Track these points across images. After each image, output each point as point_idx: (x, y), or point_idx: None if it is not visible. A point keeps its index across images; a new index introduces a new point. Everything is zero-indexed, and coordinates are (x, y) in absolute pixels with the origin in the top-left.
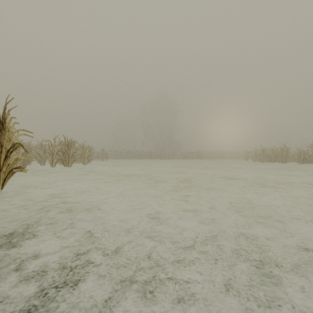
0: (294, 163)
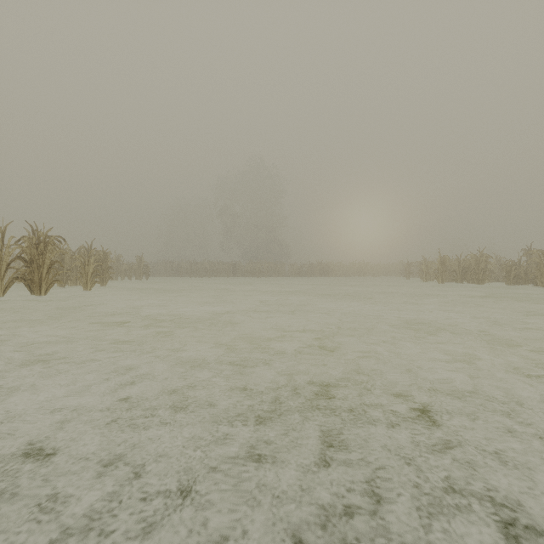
0: (492, 283)
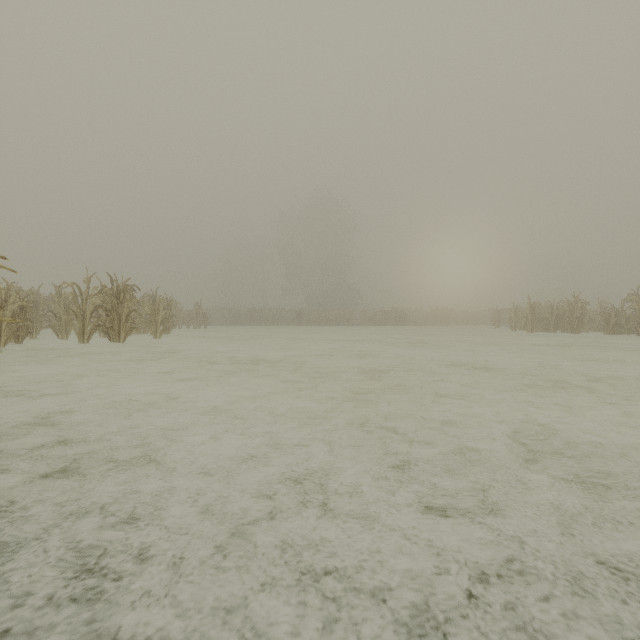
0: (594, 333)
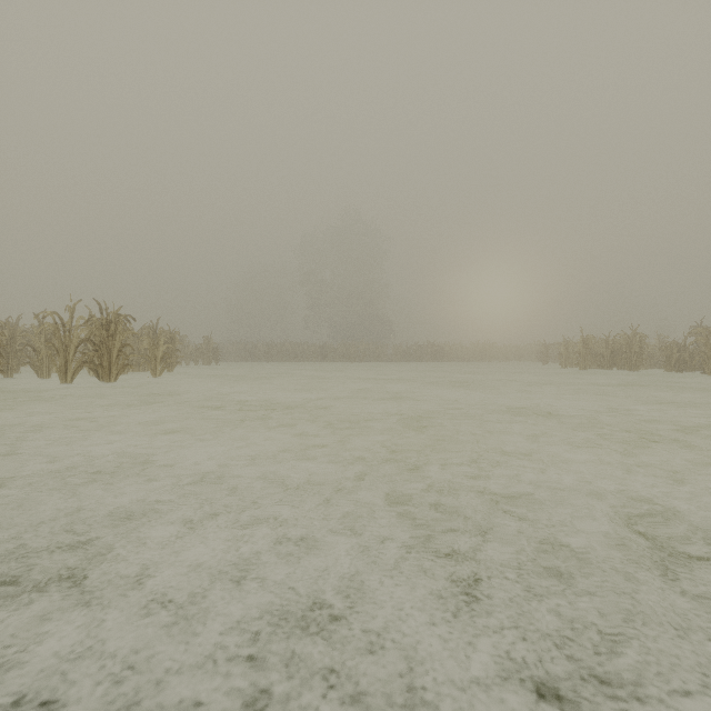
0: (652, 370)
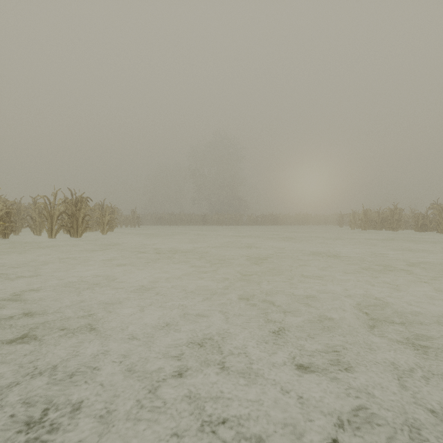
0: (407, 230)
